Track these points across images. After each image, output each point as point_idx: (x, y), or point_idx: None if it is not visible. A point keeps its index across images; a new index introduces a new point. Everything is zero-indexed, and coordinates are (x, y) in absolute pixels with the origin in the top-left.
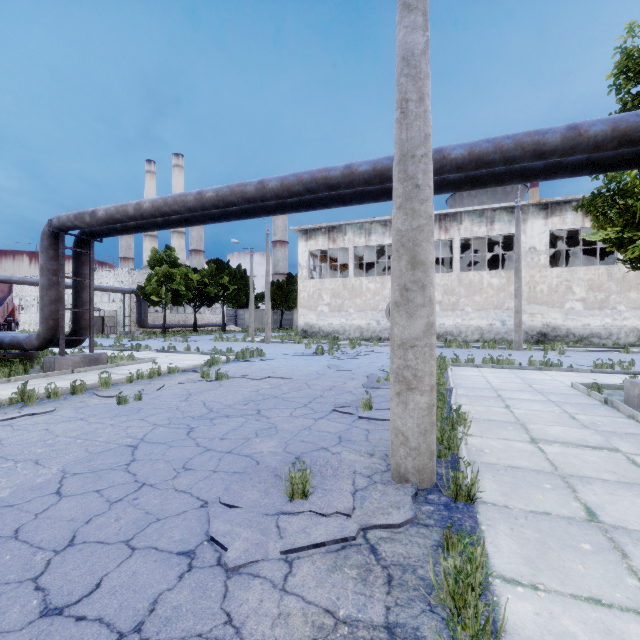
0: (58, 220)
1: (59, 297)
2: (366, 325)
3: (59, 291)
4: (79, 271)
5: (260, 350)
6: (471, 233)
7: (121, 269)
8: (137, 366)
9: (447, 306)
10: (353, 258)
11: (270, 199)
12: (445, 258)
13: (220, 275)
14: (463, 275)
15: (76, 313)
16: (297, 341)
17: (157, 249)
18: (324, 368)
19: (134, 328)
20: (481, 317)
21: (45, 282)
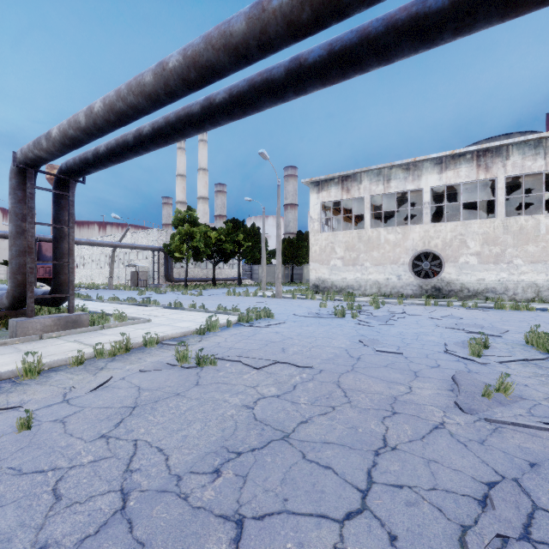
0: (21, 151)
1: (27, 247)
2: (384, 280)
3: (27, 240)
4: (58, 217)
5: (268, 310)
6: (522, 169)
7: (152, 230)
8: (123, 329)
9: (488, 258)
10: (369, 208)
11: (275, 39)
12: (480, 203)
13: (236, 233)
14: (510, 220)
15: (55, 266)
16: (309, 297)
17: (180, 210)
18: (355, 343)
19: (162, 282)
20: (536, 271)
21: (13, 229)
